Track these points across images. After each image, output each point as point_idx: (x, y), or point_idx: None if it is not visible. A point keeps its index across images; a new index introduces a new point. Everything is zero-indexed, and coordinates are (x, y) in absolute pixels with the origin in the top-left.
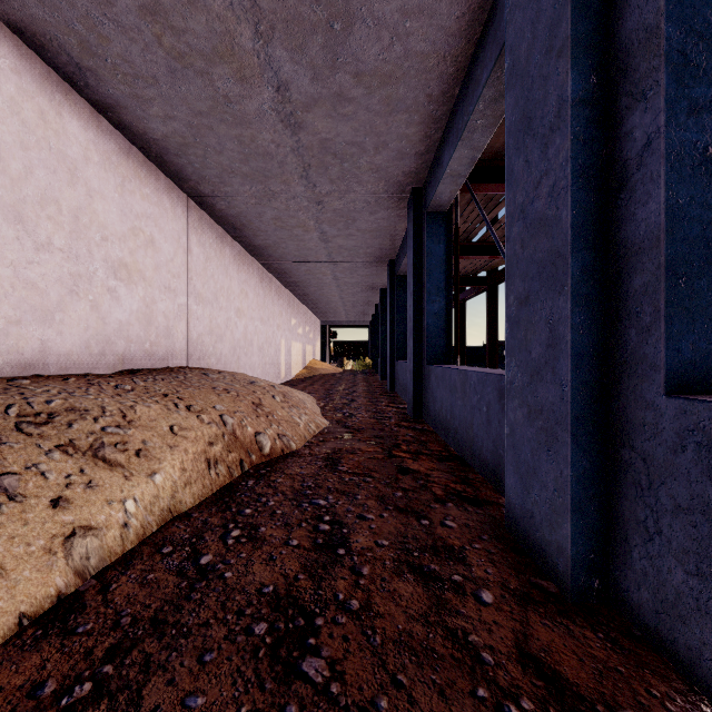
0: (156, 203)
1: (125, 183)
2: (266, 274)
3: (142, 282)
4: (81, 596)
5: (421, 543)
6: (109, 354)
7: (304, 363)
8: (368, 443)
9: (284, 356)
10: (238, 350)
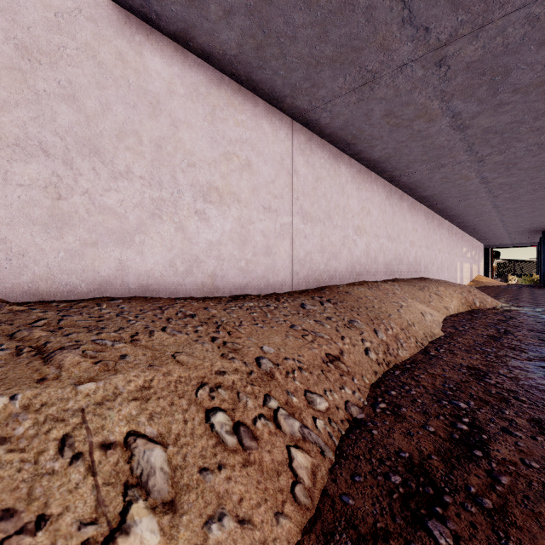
0: (417, 215)
1: (411, 213)
2: (450, 225)
3: (414, 246)
4: (453, 315)
5: (540, 321)
6: (409, 272)
7: (471, 277)
8: (526, 309)
9: (458, 273)
10: (438, 270)
